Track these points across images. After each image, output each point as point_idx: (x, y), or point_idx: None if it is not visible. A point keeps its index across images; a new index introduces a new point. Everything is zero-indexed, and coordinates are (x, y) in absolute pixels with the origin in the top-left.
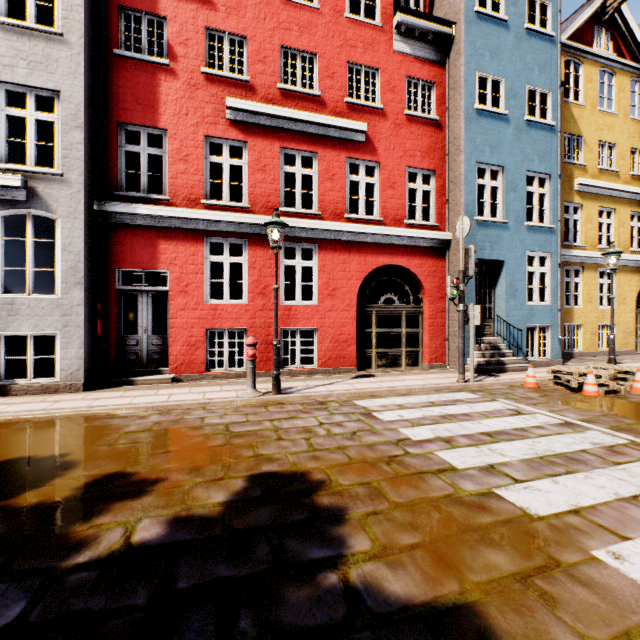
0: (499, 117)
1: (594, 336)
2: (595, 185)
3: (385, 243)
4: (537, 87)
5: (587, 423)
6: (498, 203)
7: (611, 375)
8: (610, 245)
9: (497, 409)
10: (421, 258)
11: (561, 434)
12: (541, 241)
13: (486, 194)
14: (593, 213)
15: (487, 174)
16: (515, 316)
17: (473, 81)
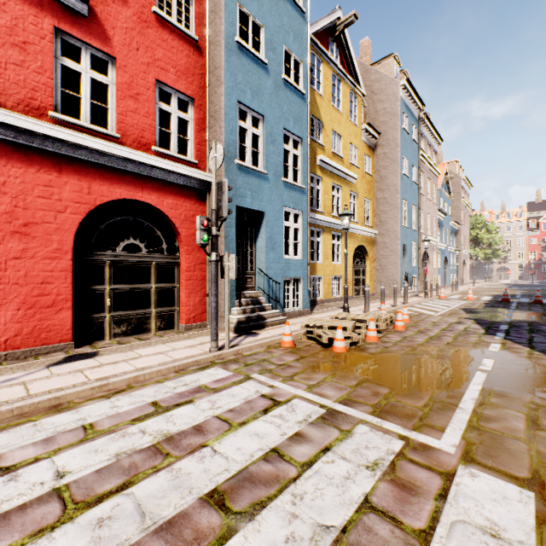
0: (260, 63)
1: (330, 286)
2: (330, 164)
3: (124, 170)
4: (292, 52)
5: (350, 407)
6: (259, 152)
7: (352, 326)
8: (345, 207)
9: (248, 400)
10: (176, 198)
11: (329, 450)
12: (295, 199)
13: (248, 139)
14: (329, 187)
15: (249, 118)
16: (274, 269)
17: (234, 10)
